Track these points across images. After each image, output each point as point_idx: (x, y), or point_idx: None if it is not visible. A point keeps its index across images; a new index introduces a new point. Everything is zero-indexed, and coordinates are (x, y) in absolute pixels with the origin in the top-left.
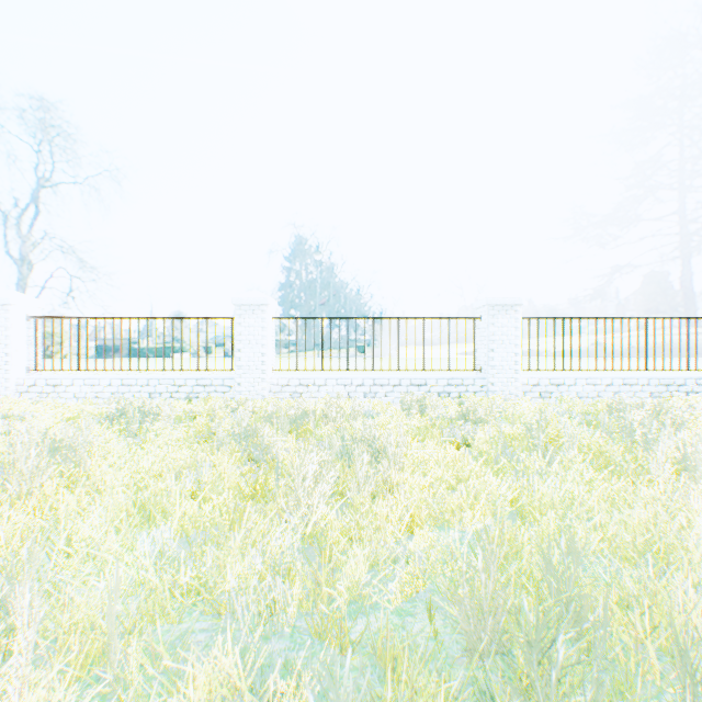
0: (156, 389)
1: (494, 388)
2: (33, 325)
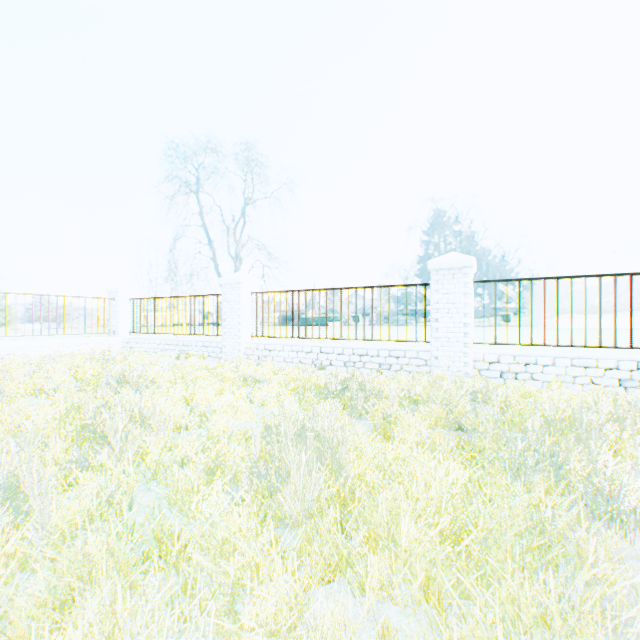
0: (349, 358)
1: None
2: (254, 299)
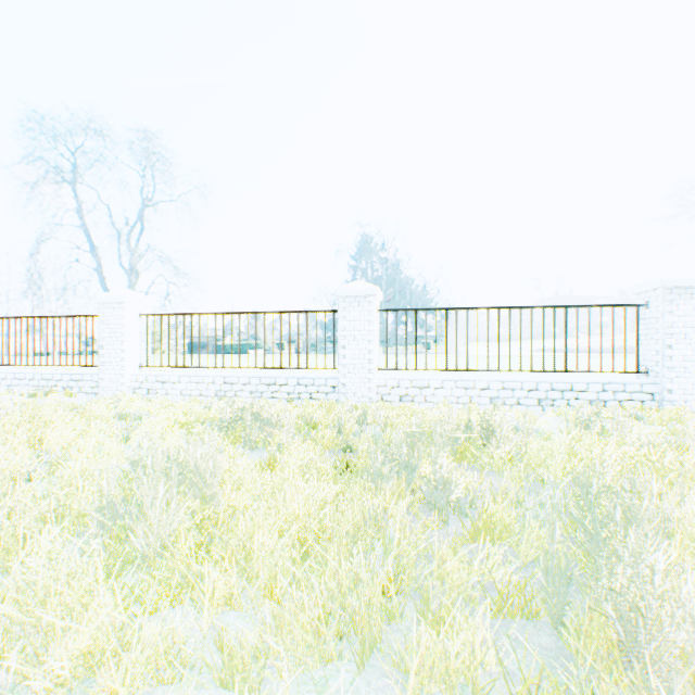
0: (257, 388)
1: (671, 397)
2: (144, 322)
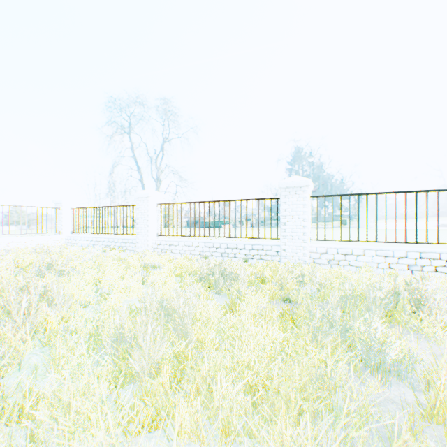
0: (224, 251)
1: None
2: (159, 208)
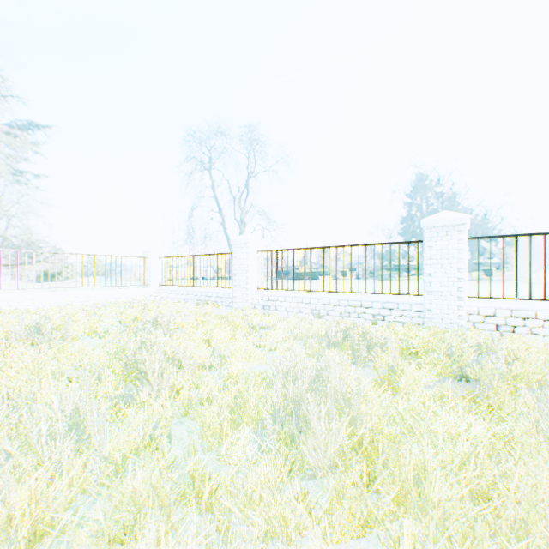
0: (344, 309)
1: None
2: (259, 257)
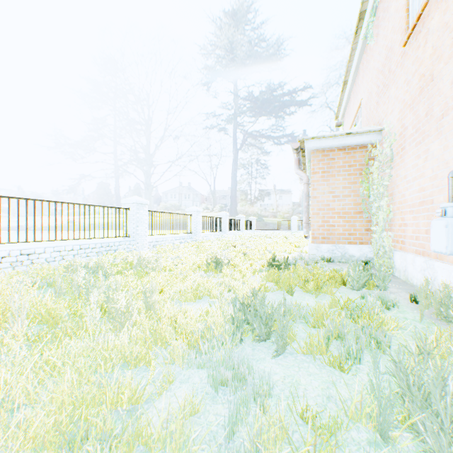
0: None
1: None
2: None
